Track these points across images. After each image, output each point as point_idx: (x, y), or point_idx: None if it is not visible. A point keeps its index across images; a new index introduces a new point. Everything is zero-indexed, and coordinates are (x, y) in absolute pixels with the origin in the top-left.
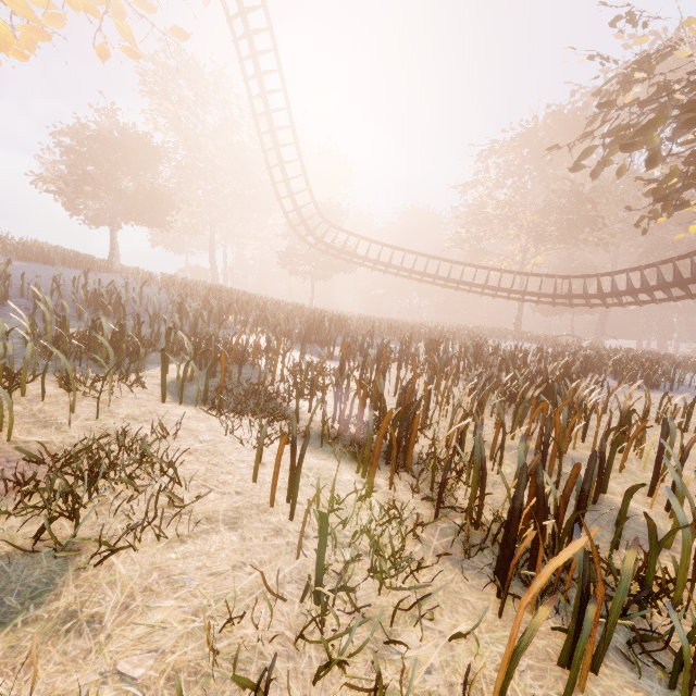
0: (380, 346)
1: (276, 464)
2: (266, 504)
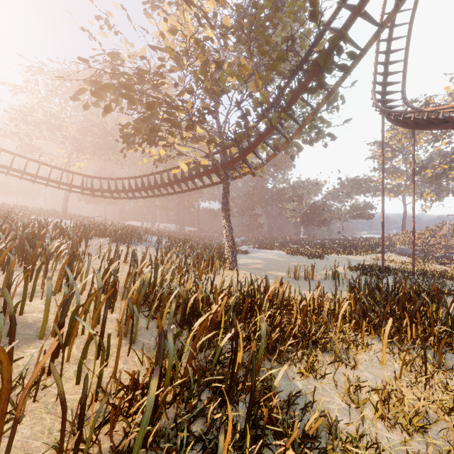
0: None
1: None
2: None
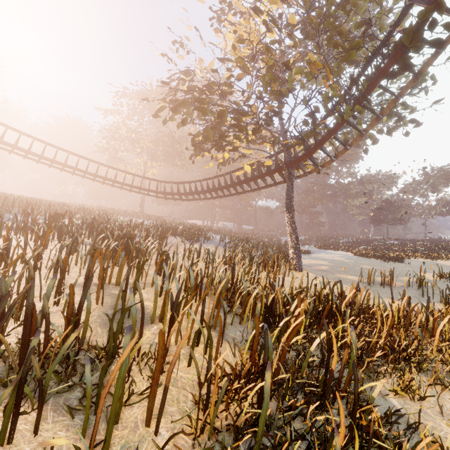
0: None
1: None
2: None
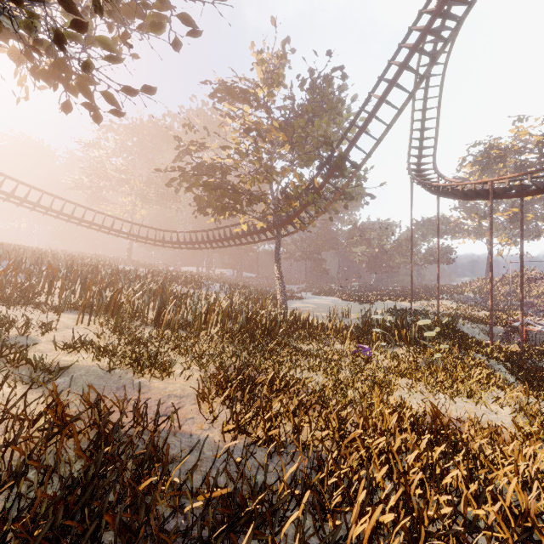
0: (70, 268)
1: (81, 308)
2: (73, 325)
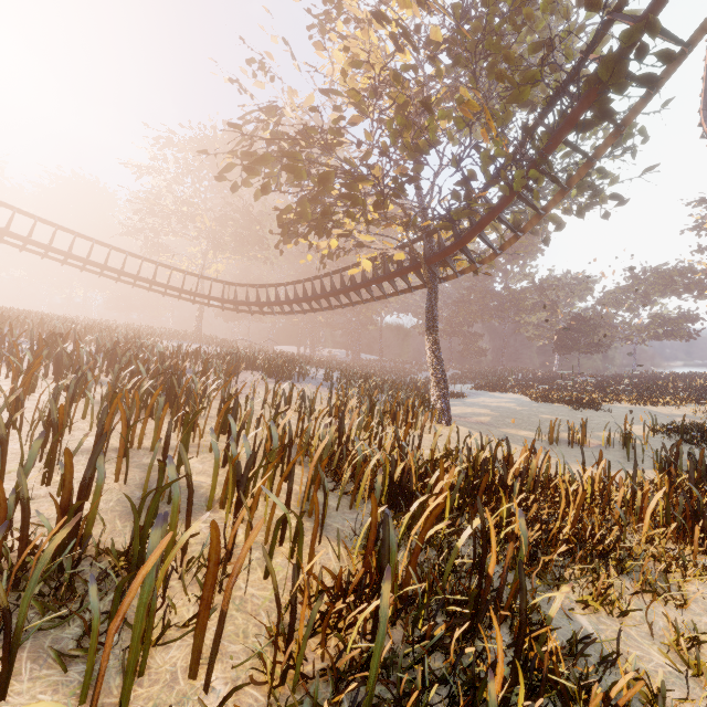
0: None
1: None
2: None
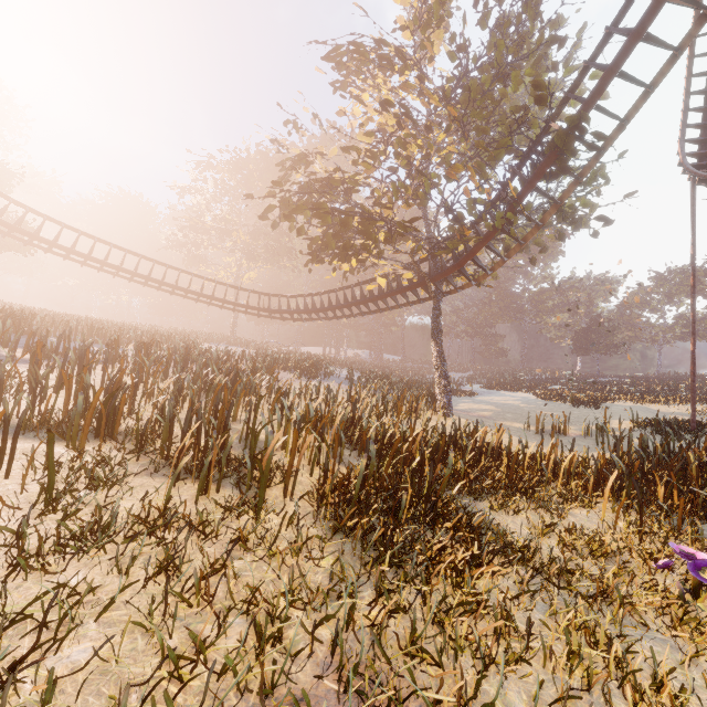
0: (83, 347)
1: None
2: None
